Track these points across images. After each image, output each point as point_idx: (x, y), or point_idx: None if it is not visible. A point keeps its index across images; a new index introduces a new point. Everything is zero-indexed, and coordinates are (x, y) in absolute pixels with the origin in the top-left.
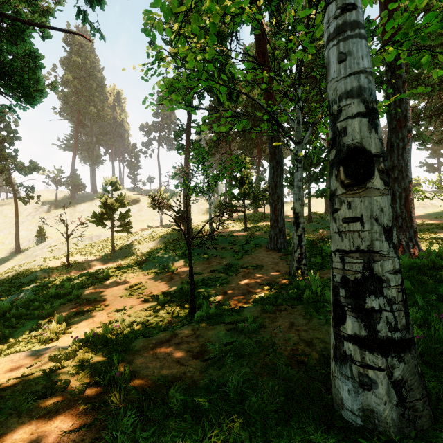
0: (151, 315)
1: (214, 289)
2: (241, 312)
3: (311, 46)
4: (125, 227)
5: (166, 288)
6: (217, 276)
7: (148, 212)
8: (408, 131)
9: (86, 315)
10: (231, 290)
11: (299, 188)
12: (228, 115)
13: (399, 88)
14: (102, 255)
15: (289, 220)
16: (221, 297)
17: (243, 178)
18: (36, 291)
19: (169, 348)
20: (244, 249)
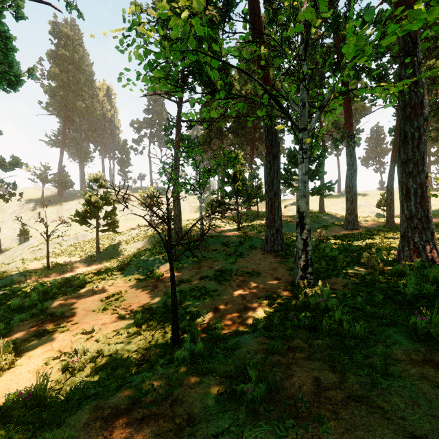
0: (124, 340)
1: (203, 303)
2: (238, 349)
3: (326, 2)
4: (111, 226)
5: (148, 300)
6: (208, 284)
7: (138, 210)
8: (425, 120)
9: (45, 337)
10: (224, 305)
11: (304, 183)
12: (221, 96)
13: (415, 71)
14: (86, 256)
15: (283, 219)
16: (212, 315)
17: (236, 174)
18: (1, 300)
19: (124, 433)
20: (238, 251)
